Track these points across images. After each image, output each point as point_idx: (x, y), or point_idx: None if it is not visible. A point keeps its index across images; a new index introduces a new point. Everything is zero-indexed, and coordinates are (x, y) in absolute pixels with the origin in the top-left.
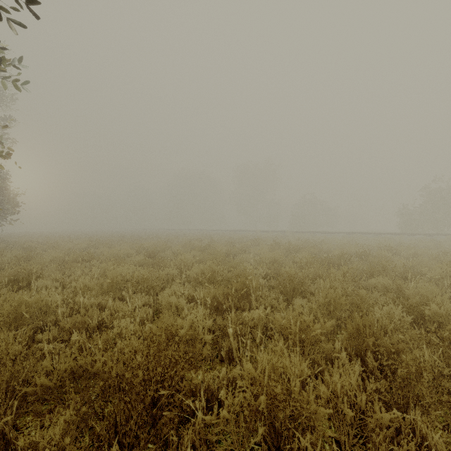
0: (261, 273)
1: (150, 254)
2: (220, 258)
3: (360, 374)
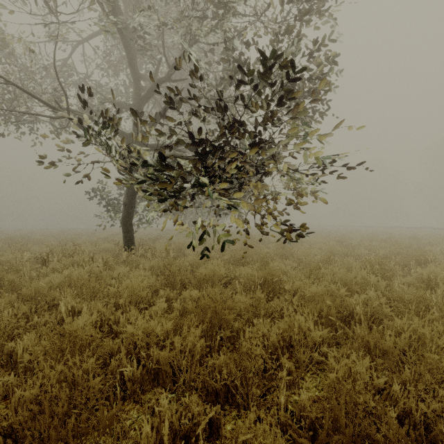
0: None
1: (338, 242)
2: (403, 246)
3: None
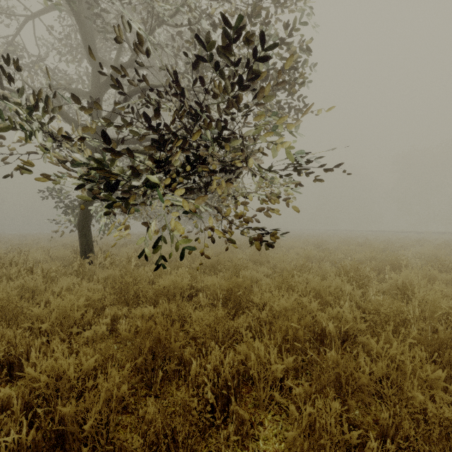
0: (417, 263)
1: (316, 246)
2: (378, 250)
3: None
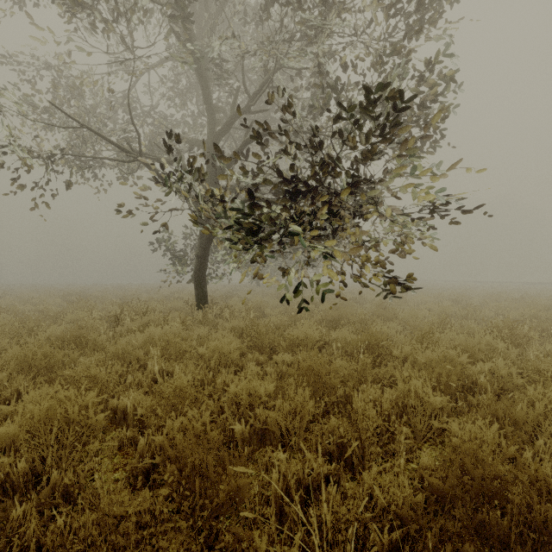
0: None
1: (453, 301)
2: (542, 308)
3: None
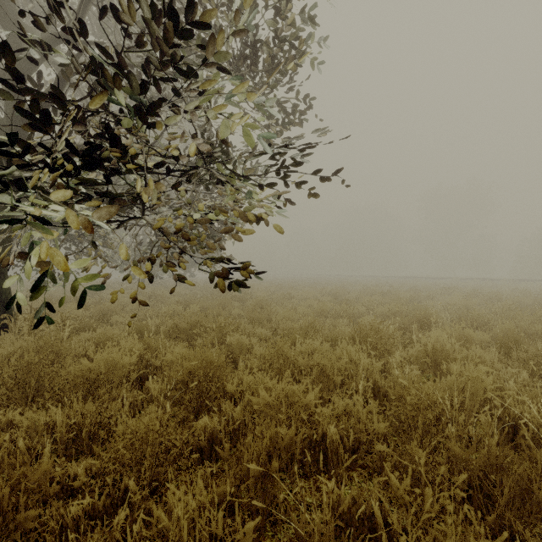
0: (447, 317)
1: (334, 296)
2: (404, 301)
3: (502, 361)
